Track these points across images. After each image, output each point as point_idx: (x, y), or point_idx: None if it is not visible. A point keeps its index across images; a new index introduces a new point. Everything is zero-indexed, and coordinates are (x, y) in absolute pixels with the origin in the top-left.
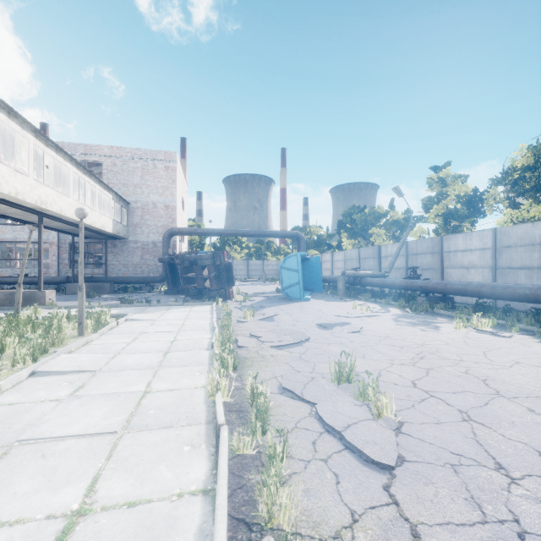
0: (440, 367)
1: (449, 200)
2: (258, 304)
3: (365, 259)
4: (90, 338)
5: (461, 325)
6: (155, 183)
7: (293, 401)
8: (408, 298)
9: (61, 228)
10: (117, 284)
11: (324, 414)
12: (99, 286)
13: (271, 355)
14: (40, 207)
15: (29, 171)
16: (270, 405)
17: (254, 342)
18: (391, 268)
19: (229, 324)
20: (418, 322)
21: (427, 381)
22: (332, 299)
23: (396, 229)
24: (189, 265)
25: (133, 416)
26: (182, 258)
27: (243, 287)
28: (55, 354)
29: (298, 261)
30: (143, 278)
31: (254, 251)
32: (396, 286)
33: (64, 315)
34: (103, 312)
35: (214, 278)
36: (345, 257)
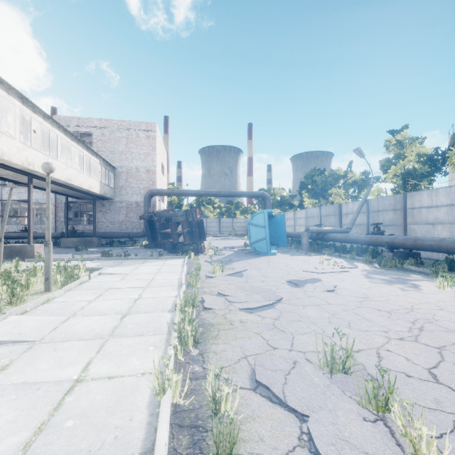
0: (453, 345)
1: (407, 161)
2: (227, 258)
3: (326, 216)
4: (53, 295)
5: (446, 285)
6: (138, 150)
7: (272, 408)
8: (373, 253)
9: (54, 189)
10: (105, 239)
11: (324, 447)
12: (88, 241)
13: (240, 321)
14: (28, 168)
15: (15, 134)
16: (238, 417)
17: (221, 302)
18: (353, 224)
19: (197, 280)
20: (392, 279)
21: (449, 371)
22: (297, 253)
23: (355, 189)
24: (165, 222)
25: (39, 433)
26: (159, 215)
27: (214, 242)
28: (0, 317)
29: (265, 218)
30: (127, 233)
31: (225, 210)
32: (360, 241)
33: (42, 269)
34: (78, 266)
35: (187, 233)
36: (306, 215)
